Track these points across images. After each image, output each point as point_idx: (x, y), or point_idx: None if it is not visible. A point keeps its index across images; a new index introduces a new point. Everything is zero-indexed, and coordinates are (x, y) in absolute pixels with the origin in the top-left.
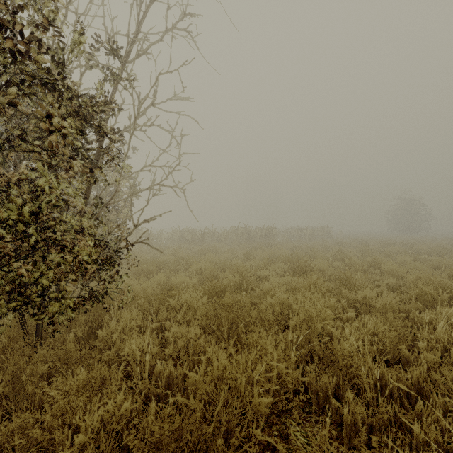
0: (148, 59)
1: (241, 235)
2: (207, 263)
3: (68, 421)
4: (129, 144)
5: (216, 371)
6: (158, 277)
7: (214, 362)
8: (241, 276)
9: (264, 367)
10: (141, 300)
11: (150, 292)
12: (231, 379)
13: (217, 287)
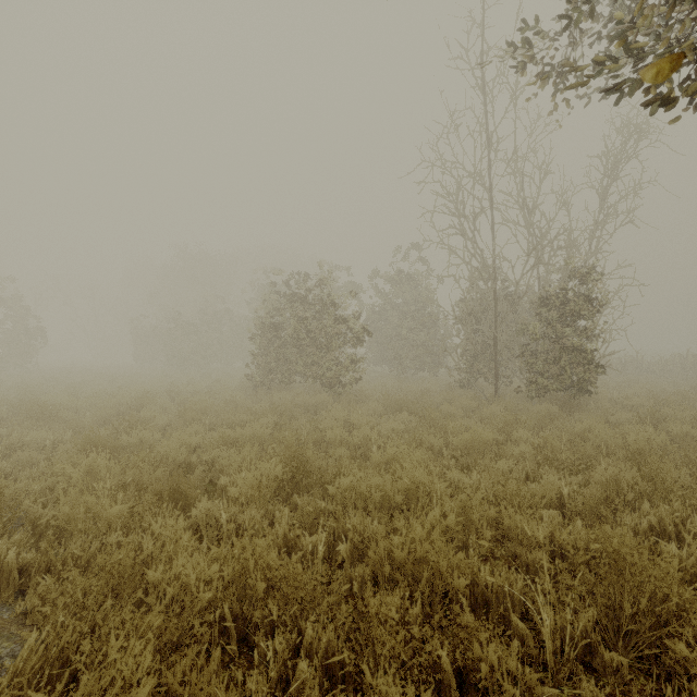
0: (605, 260)
1: (691, 366)
2: (642, 389)
3: (606, 417)
4: (600, 316)
5: (664, 412)
6: (605, 391)
7: (661, 421)
8: (683, 399)
9: (688, 412)
10: (601, 400)
11: (606, 397)
12: (671, 415)
13: (658, 401)
